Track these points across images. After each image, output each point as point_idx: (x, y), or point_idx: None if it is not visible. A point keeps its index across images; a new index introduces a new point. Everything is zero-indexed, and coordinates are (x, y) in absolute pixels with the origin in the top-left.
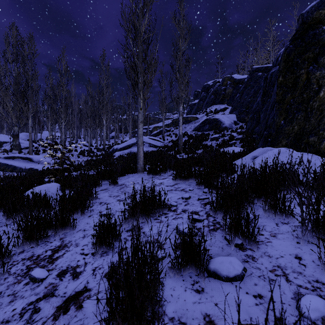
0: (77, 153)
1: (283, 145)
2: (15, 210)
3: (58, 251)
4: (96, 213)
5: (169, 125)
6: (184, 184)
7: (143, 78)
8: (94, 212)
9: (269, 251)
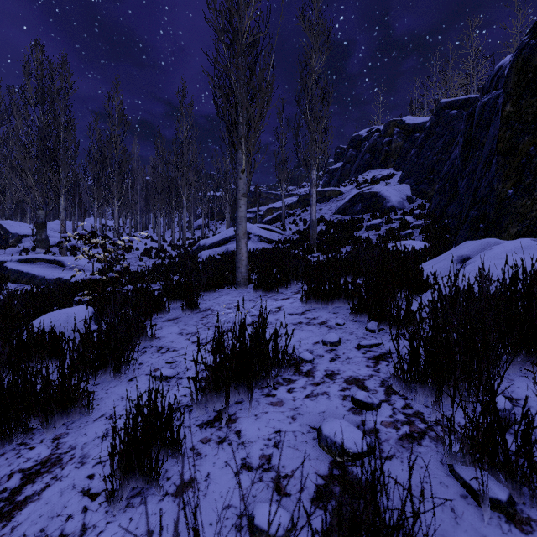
0: (139, 252)
1: (512, 235)
2: None
3: (36, 478)
4: (145, 372)
5: (293, 206)
6: (325, 310)
7: (247, 115)
8: (142, 369)
9: None
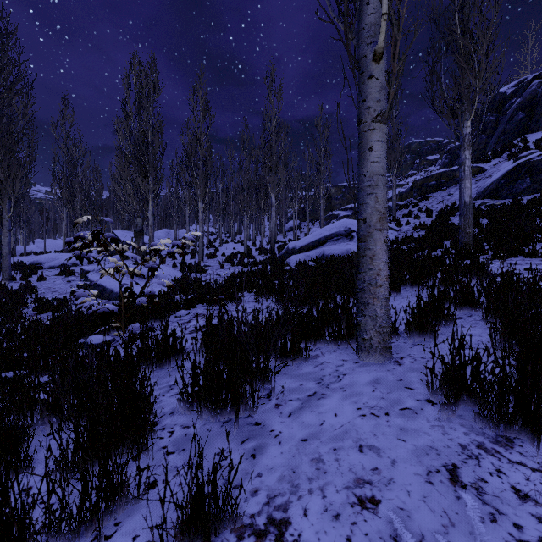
0: (224, 258)
1: None
2: None
3: None
4: None
5: (403, 196)
6: None
7: None
8: None
9: None
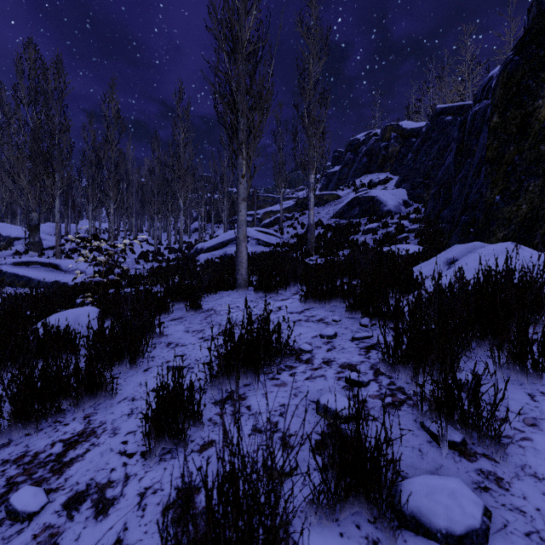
0: (136, 256)
1: (499, 240)
2: (10, 358)
3: (76, 445)
4: (158, 364)
5: (290, 209)
6: (322, 309)
7: (248, 122)
8: (155, 361)
9: (532, 464)
